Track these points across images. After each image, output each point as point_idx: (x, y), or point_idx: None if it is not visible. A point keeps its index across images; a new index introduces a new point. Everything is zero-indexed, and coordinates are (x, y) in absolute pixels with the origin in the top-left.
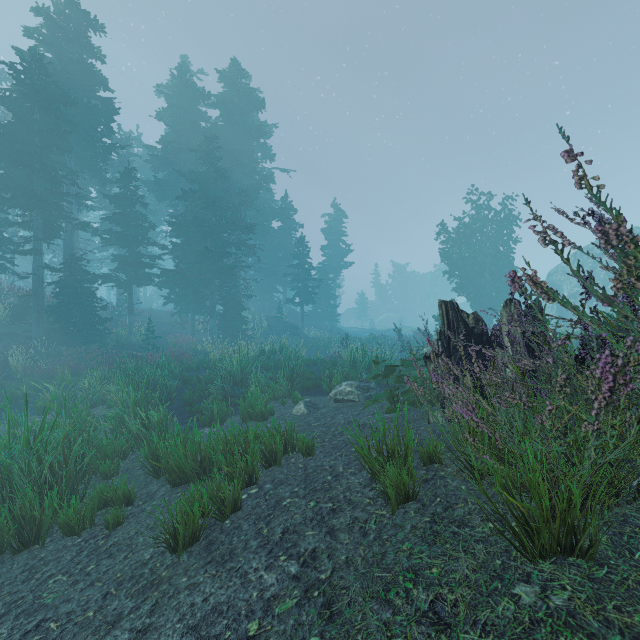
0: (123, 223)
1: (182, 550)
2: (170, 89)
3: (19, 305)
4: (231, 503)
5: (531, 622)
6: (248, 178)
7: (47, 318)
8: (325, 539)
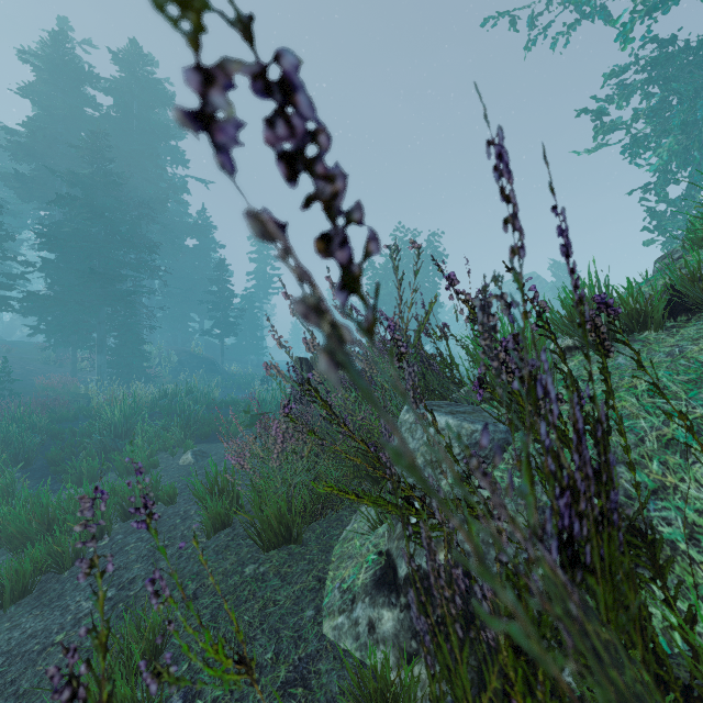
0: None
1: (10, 604)
2: (40, 60)
3: None
4: (72, 556)
5: (241, 583)
6: (152, 186)
7: None
8: (148, 568)
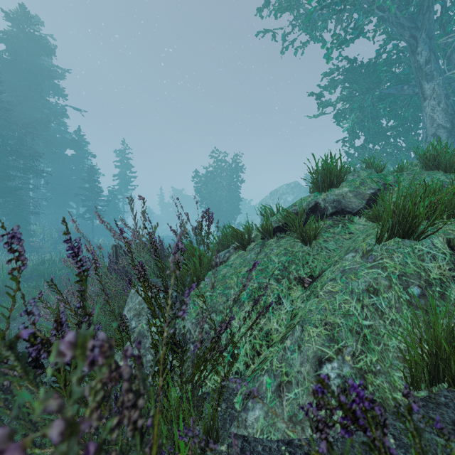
0: None
1: None
2: None
3: None
4: None
5: None
6: (37, 111)
7: None
8: None
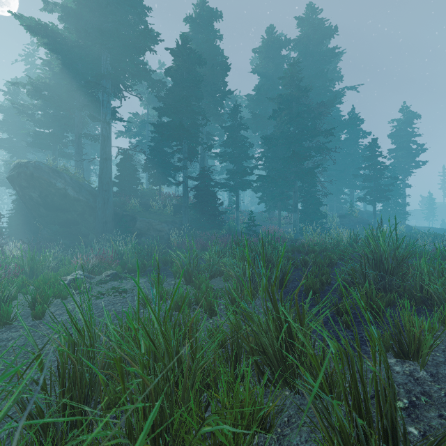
0: (232, 145)
1: None
2: (261, 47)
3: (177, 205)
4: None
5: None
6: (322, 96)
7: (189, 211)
8: None
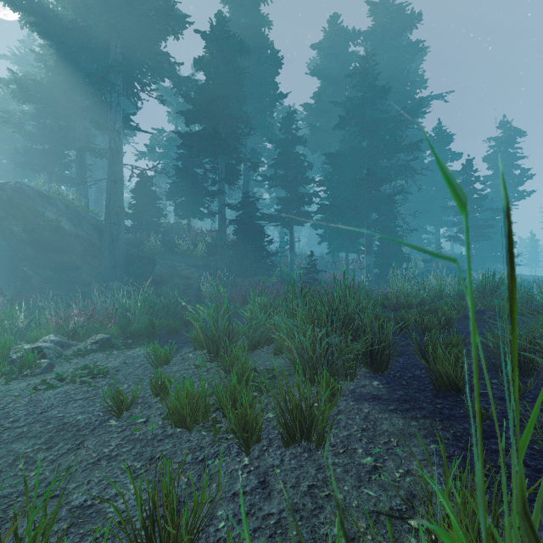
0: (285, 165)
1: None
2: (322, 41)
3: (212, 244)
4: None
5: None
6: (402, 104)
7: (228, 251)
8: None
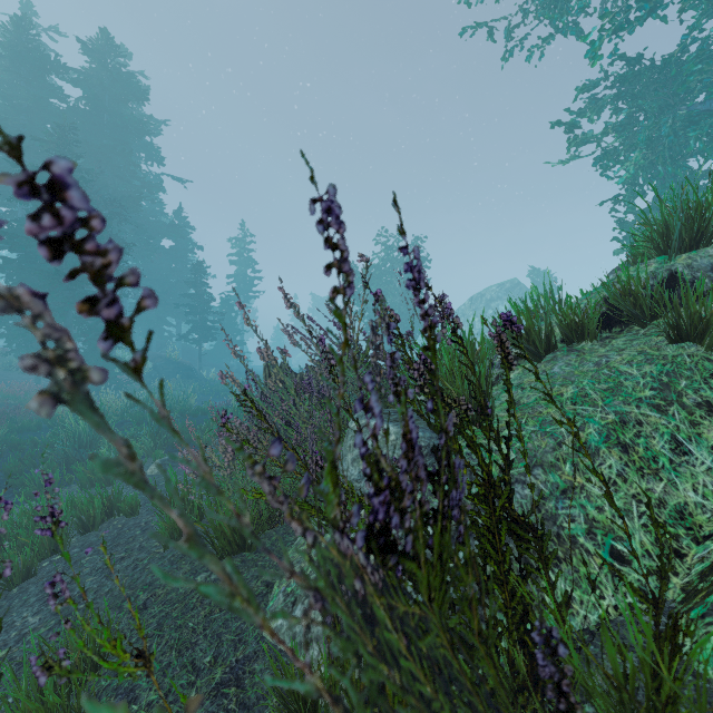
0: None
1: None
2: (0, 46)
3: None
4: (22, 571)
5: (191, 591)
6: (125, 184)
7: None
8: (101, 581)
